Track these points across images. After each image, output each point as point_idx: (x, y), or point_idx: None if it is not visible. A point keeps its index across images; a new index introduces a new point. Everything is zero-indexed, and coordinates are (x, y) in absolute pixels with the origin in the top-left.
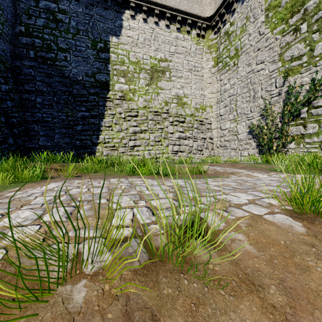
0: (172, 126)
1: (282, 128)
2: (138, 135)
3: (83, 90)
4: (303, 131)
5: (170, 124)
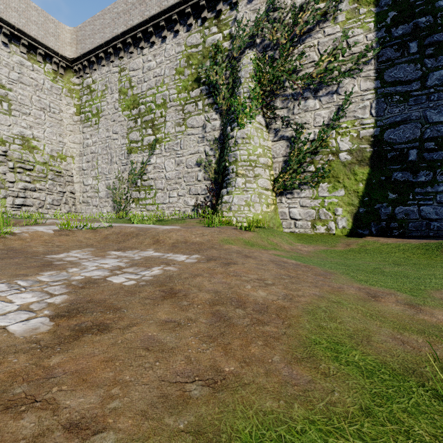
0: (14, 173)
1: (127, 191)
2: None
3: None
4: (139, 196)
5: (9, 170)
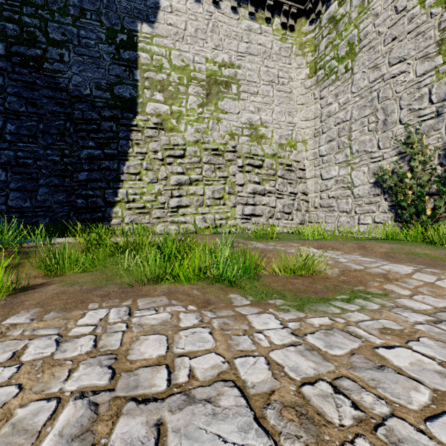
0: (242, 173)
1: None
2: (185, 188)
3: (91, 112)
4: None
5: (238, 170)
